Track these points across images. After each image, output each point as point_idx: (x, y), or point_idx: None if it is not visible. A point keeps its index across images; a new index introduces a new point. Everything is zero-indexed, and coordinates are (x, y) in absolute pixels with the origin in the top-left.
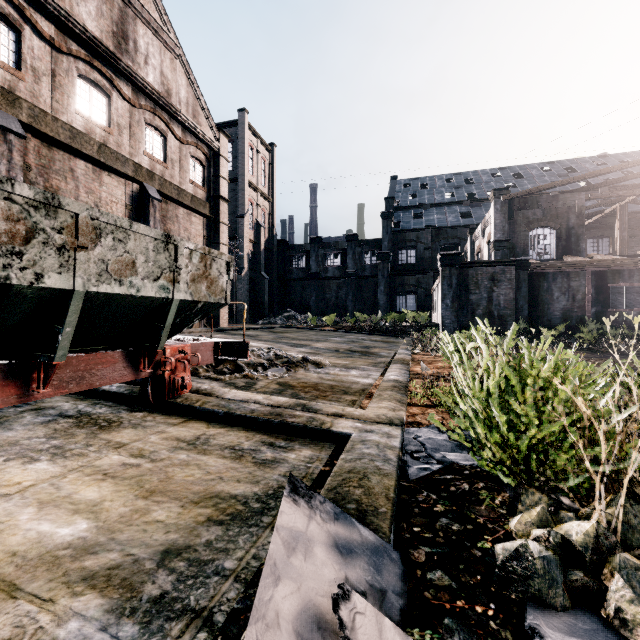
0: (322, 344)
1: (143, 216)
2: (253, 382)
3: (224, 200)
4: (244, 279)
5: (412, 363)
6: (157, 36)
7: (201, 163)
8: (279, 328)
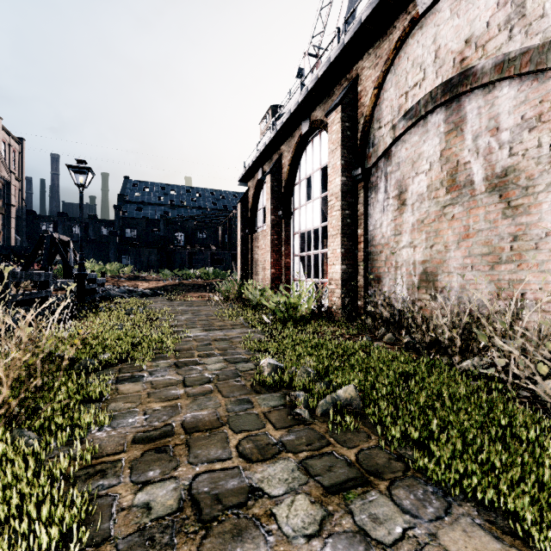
0: None
1: None
2: None
3: (13, 206)
4: None
5: None
6: None
7: None
8: None
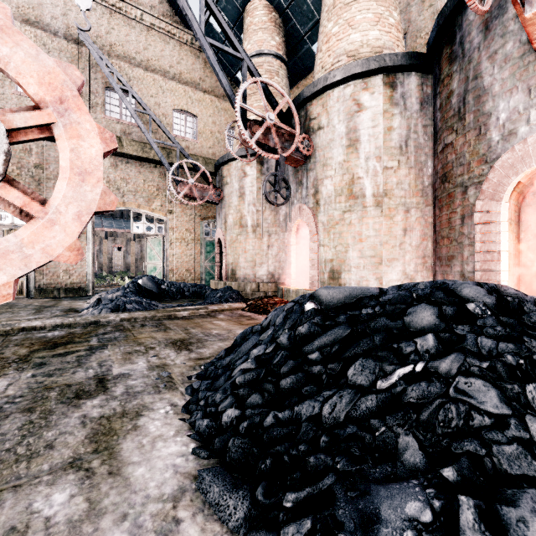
0: None
1: None
2: None
3: None
4: None
5: None
6: None
7: None
8: None
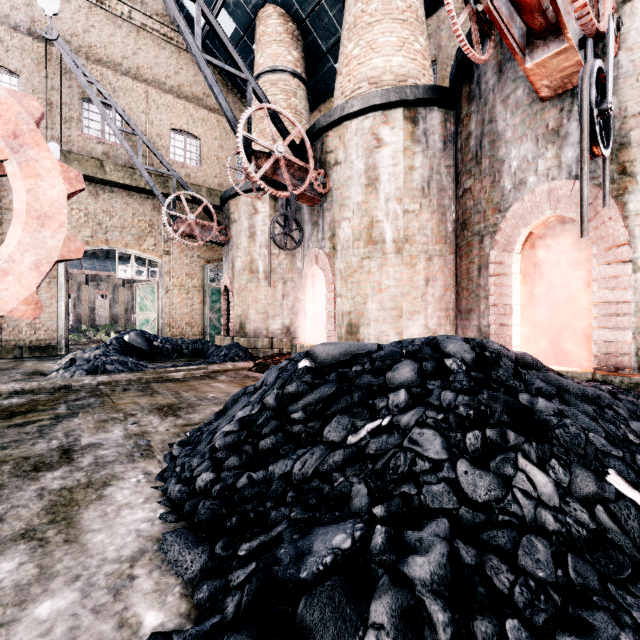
0: None
1: None
2: None
3: None
4: None
5: None
6: None
7: None
8: None
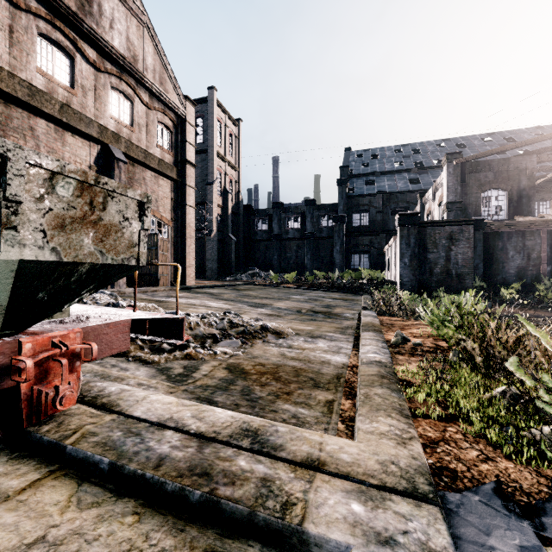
0: (283, 303)
1: (108, 177)
2: (195, 366)
3: (191, 164)
4: (213, 240)
5: (382, 328)
6: (123, 2)
7: (168, 129)
8: (243, 285)
